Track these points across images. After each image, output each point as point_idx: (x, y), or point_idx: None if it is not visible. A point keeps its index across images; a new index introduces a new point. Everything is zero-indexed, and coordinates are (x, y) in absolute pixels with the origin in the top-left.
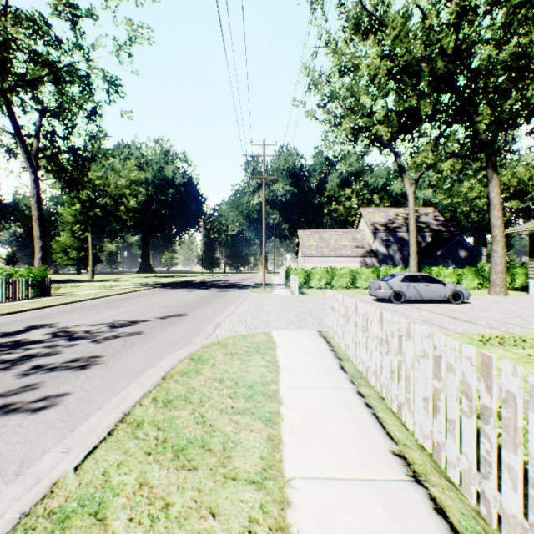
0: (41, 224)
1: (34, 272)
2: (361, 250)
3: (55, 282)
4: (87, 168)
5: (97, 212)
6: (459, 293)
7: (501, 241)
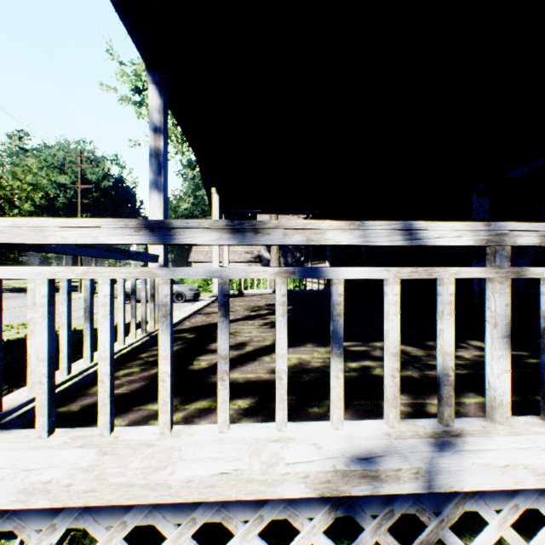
0: None
1: None
2: (249, 256)
3: None
4: None
5: None
6: (182, 293)
7: (275, 248)
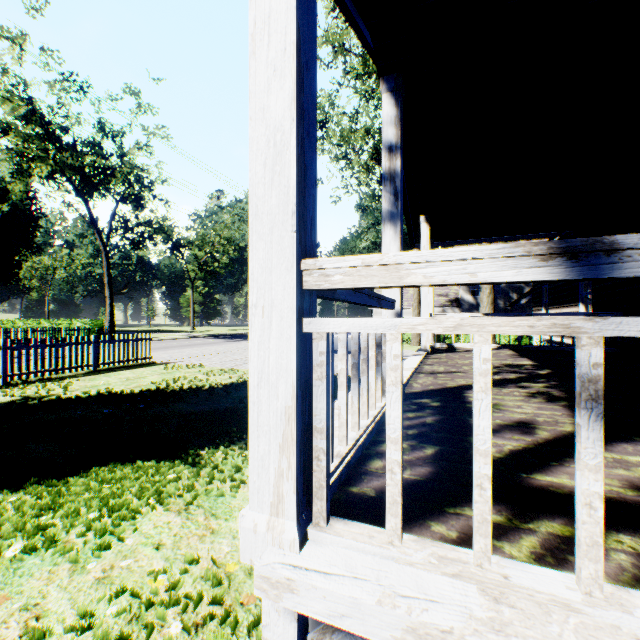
0: (110, 287)
1: (95, 323)
2: (443, 299)
3: (155, 332)
4: (151, 240)
5: (195, 270)
6: None
7: (486, 288)
